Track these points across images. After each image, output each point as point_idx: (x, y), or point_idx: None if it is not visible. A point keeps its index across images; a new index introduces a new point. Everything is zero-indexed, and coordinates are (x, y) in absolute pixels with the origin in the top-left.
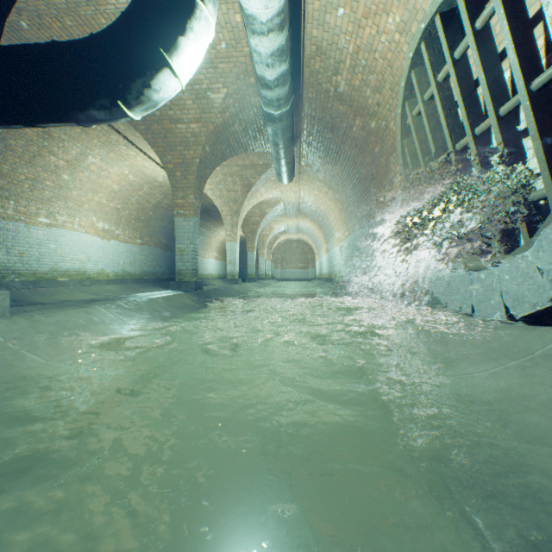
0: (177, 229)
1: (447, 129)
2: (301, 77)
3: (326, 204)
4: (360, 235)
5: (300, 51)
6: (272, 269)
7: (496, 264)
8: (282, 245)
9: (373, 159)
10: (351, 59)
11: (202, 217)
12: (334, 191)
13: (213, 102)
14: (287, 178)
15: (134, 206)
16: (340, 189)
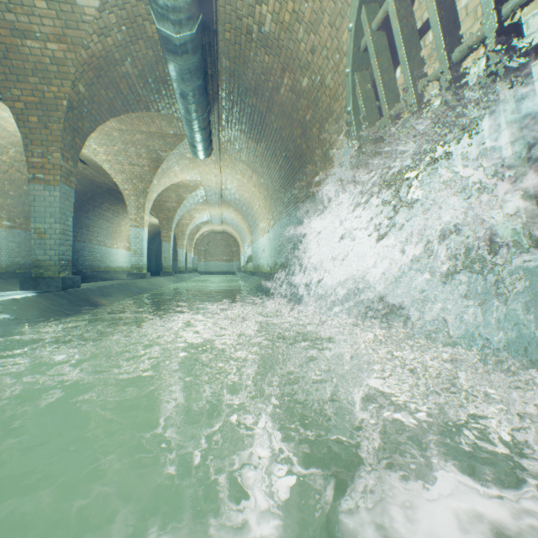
0: (33, 201)
1: (439, 26)
2: None
3: (250, 191)
4: (288, 223)
5: None
6: (195, 262)
7: (534, 249)
8: (206, 236)
9: (303, 130)
10: None
11: (106, 200)
12: (258, 174)
13: (82, 11)
14: (203, 150)
15: None
16: (265, 172)
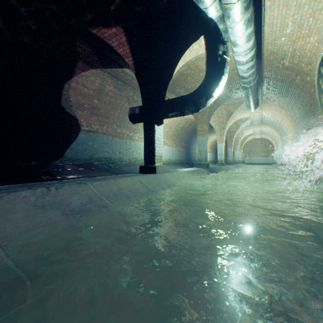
0: (198, 141)
1: None
2: (262, 64)
3: (280, 117)
4: (304, 136)
5: (261, 56)
6: (242, 157)
7: None
8: (249, 142)
9: (309, 95)
10: (291, 53)
11: None
12: (285, 110)
13: None
14: (253, 109)
15: (173, 129)
16: (289, 109)
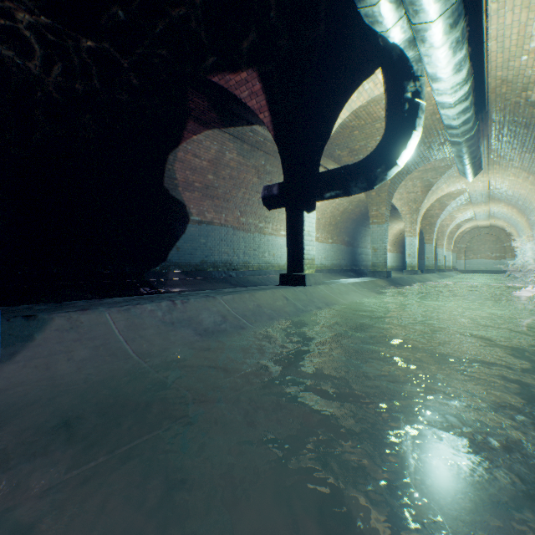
0: (371, 234)
1: None
2: (485, 102)
3: (526, 189)
4: None
5: (484, 88)
6: (453, 260)
7: None
8: (466, 233)
9: None
10: None
11: None
12: None
13: None
14: (472, 176)
15: (327, 215)
16: None
